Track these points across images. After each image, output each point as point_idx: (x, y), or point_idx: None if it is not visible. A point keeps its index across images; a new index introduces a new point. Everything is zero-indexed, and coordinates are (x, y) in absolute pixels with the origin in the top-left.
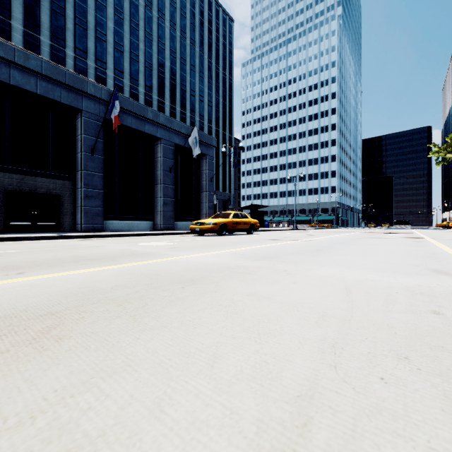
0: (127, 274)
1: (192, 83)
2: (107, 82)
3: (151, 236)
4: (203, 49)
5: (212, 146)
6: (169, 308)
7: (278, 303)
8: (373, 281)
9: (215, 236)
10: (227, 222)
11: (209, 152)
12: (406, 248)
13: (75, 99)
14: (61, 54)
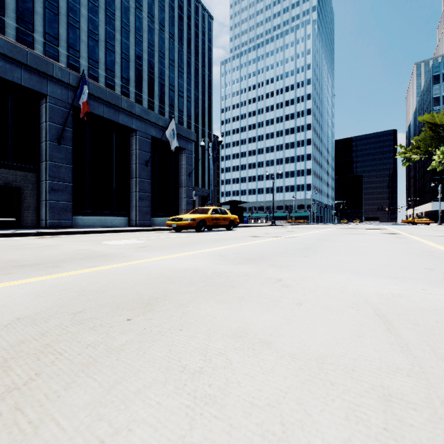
0: (56, 291)
1: (171, 78)
2: (81, 72)
3: (124, 232)
4: (182, 44)
5: (190, 140)
6: (77, 389)
7: (288, 358)
8: (402, 297)
9: (193, 232)
10: (206, 218)
11: (188, 147)
12: (396, 245)
13: (39, 82)
14: (28, 39)
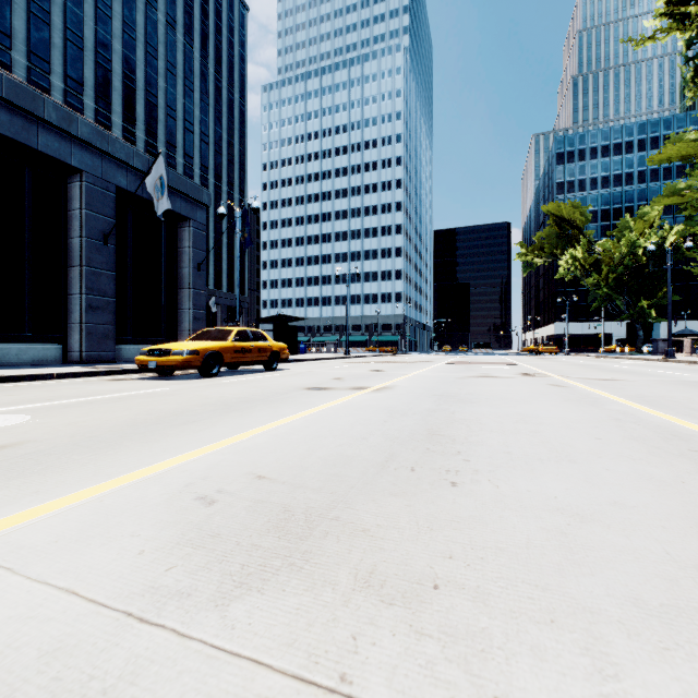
0: None
1: (170, 95)
2: None
3: (29, 382)
4: (192, 39)
5: (201, 204)
6: None
7: None
8: None
9: (195, 378)
10: (223, 349)
11: (195, 215)
12: (584, 411)
13: None
14: None
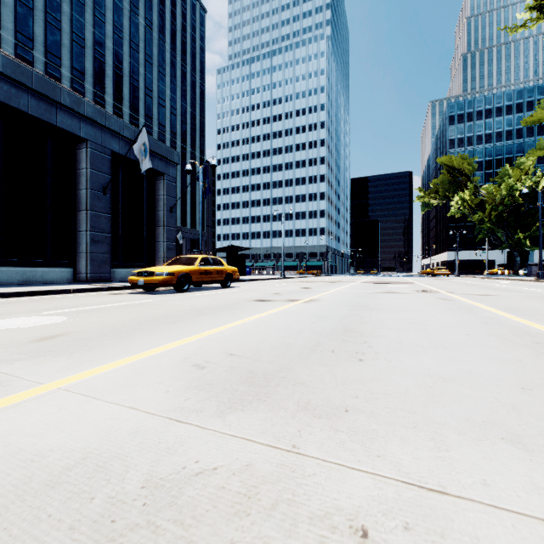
0: None
1: (148, 79)
2: (2, 50)
3: (54, 295)
4: (164, 36)
5: (173, 163)
6: None
7: None
8: None
9: (171, 293)
10: (191, 272)
11: (168, 171)
12: (461, 316)
13: None
14: None
